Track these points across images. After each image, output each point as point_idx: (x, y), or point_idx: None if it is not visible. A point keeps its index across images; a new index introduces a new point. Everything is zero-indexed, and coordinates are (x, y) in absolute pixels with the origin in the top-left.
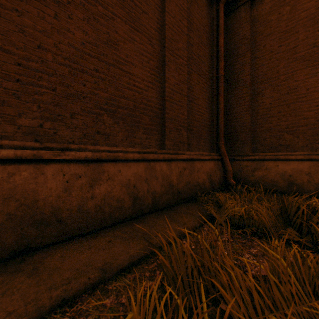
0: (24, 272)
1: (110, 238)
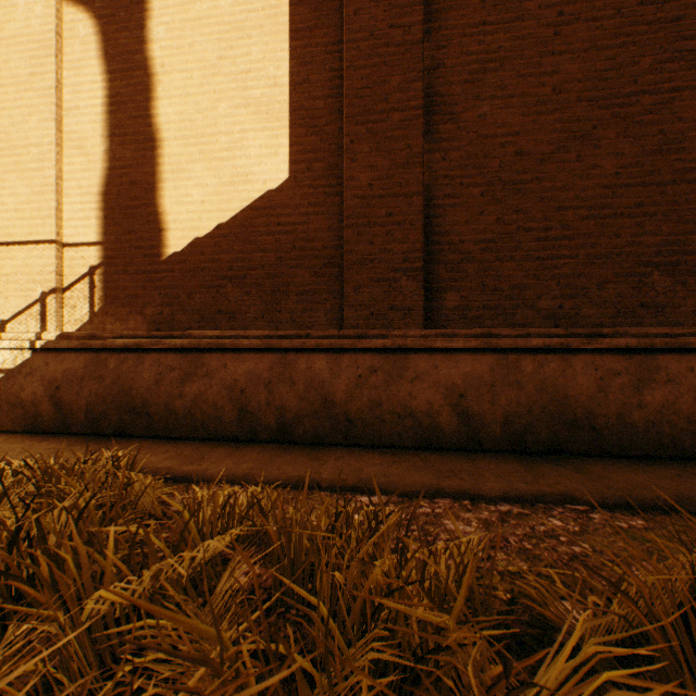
0: (566, 468)
1: (677, 472)
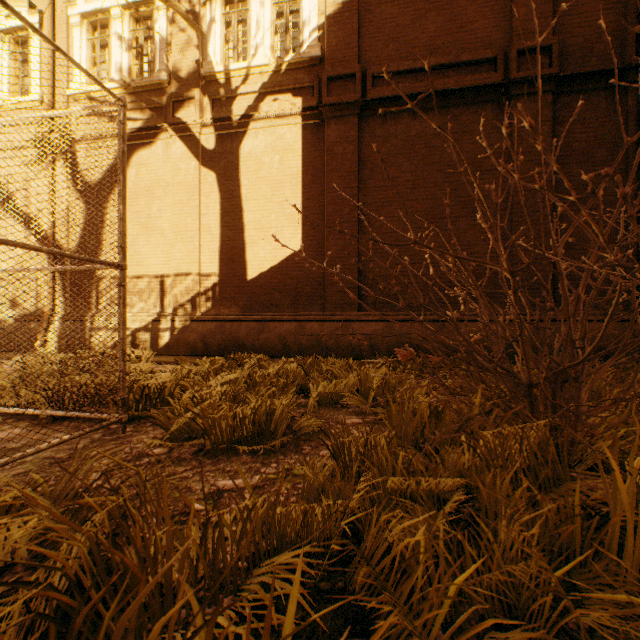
0: None
1: None
